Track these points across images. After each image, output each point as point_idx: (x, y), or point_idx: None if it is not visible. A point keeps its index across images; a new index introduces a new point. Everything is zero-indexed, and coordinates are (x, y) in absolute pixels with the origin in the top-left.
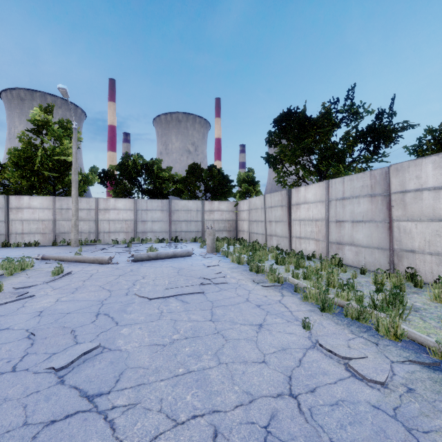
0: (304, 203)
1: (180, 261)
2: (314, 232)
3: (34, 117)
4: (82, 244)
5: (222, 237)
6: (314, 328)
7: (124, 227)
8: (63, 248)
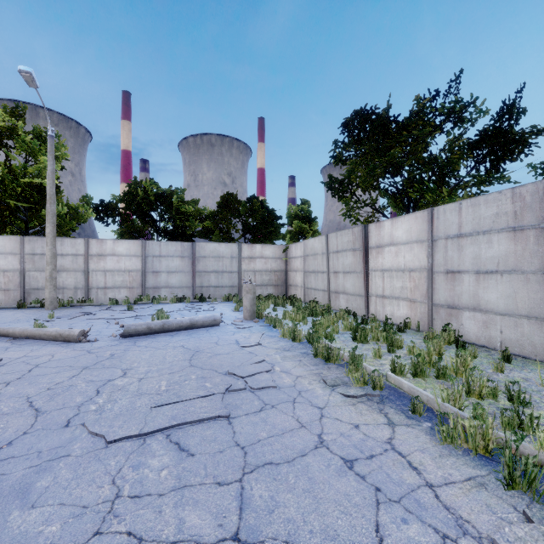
0: (389, 244)
1: (200, 335)
2: (407, 288)
3: None
4: (64, 305)
5: (266, 294)
6: None
7: (127, 280)
8: (30, 313)
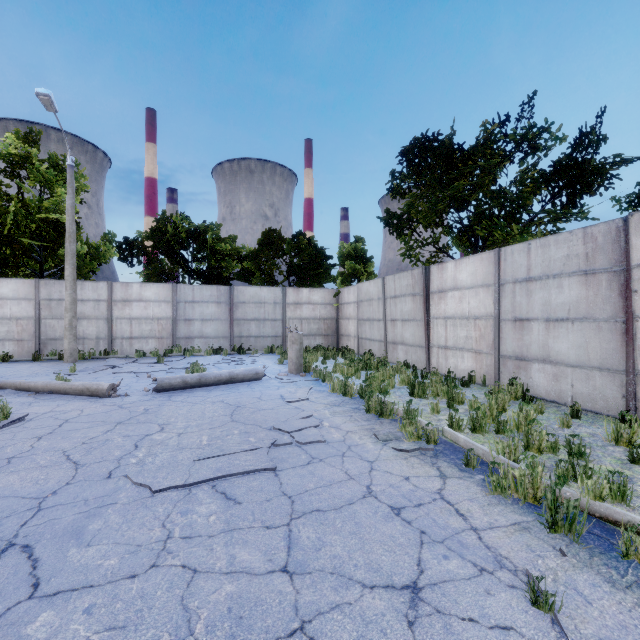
0: (453, 289)
1: (241, 390)
2: (472, 338)
3: (6, 149)
4: (84, 357)
5: (314, 345)
6: (563, 606)
7: (156, 330)
8: (47, 366)
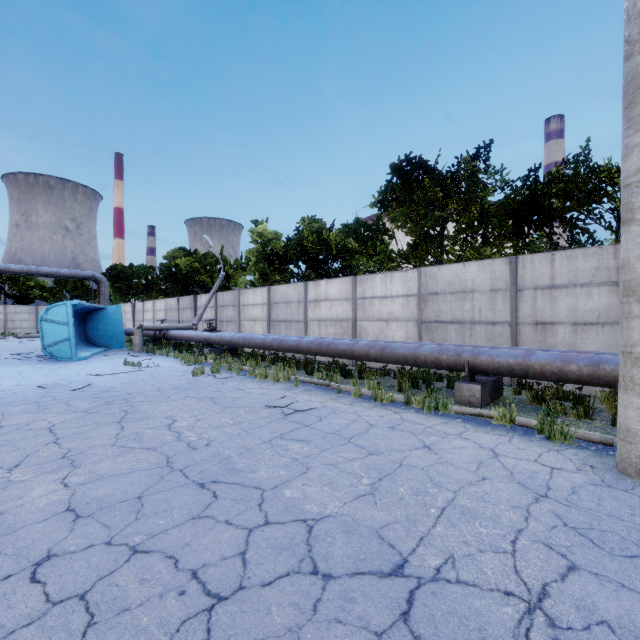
0: None
1: None
2: None
3: None
4: None
5: None
6: None
7: None
8: None
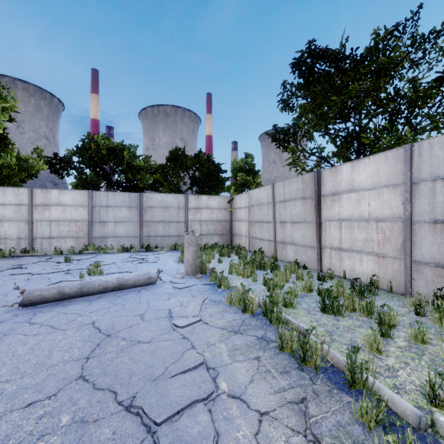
0: (349, 191)
1: (126, 300)
2: (373, 241)
3: None
4: (4, 255)
5: (211, 243)
6: None
7: (73, 230)
8: None
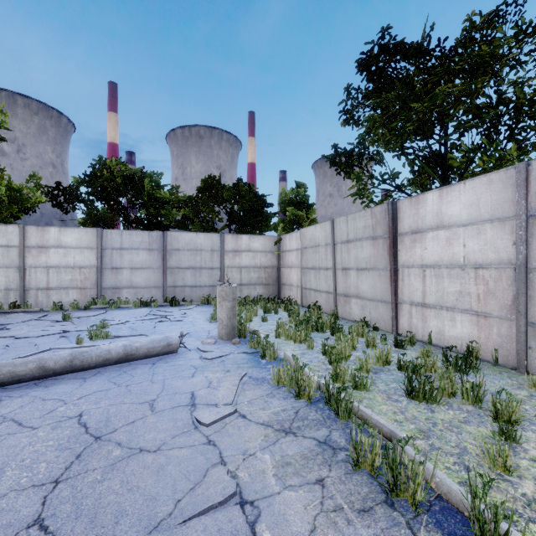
0: (436, 228)
1: (133, 378)
2: (471, 294)
3: None
4: None
5: (254, 294)
6: None
7: (78, 279)
8: None
